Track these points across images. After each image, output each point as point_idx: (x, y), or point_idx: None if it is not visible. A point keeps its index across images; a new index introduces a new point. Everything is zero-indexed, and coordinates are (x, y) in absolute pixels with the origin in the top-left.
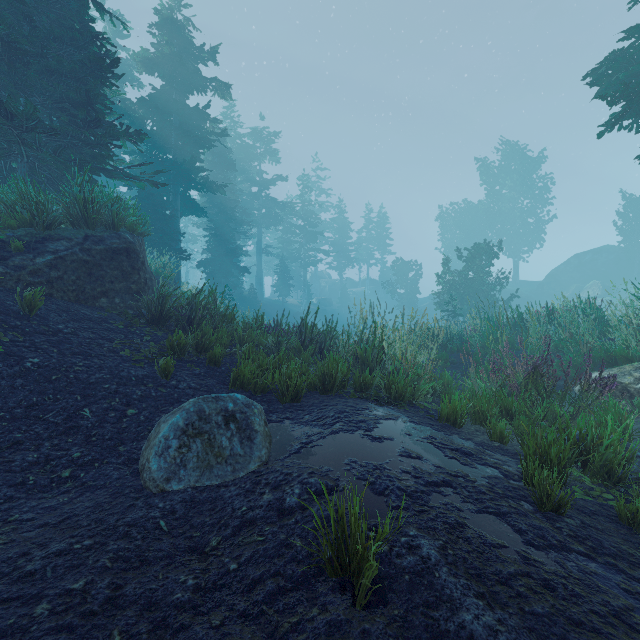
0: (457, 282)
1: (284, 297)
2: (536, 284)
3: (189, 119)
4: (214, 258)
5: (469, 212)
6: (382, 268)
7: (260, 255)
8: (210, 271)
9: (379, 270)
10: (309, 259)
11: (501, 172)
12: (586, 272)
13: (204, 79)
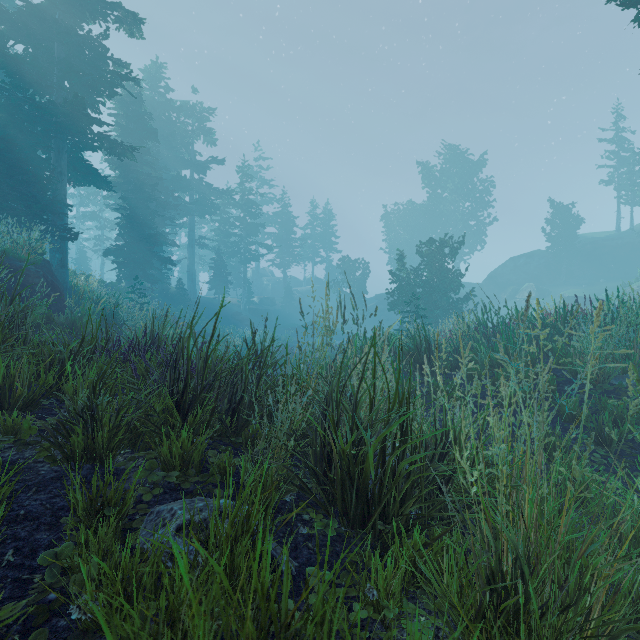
0: (413, 280)
1: (221, 295)
2: (476, 286)
3: (81, 54)
4: (128, 245)
5: (414, 213)
6: (328, 267)
7: (192, 247)
8: (122, 261)
9: (325, 269)
10: (250, 254)
11: (444, 174)
12: (521, 275)
13: (102, 3)
